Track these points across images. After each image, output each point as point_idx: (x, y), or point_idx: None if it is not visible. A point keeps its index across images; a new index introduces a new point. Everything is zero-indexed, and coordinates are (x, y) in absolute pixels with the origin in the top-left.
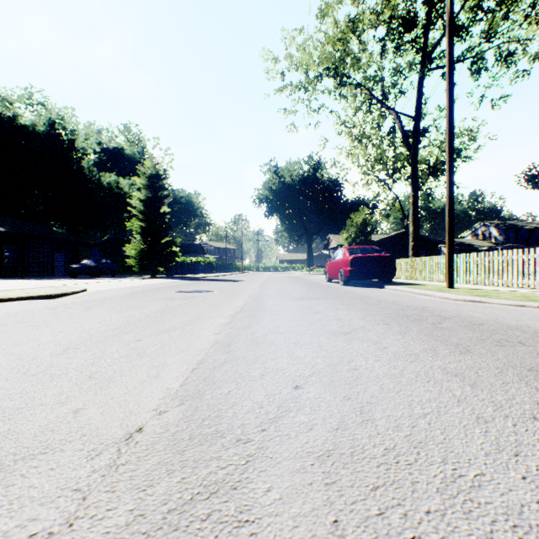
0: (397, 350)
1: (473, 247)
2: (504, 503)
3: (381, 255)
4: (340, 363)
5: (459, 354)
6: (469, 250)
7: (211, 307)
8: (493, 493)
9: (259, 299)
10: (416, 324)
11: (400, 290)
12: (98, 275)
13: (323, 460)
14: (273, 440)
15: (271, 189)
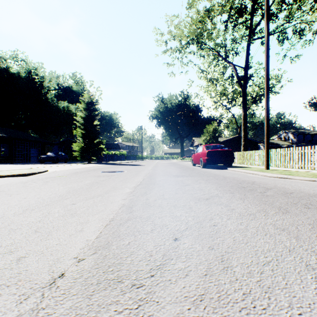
0: (241, 211)
1: (279, 145)
2: None
3: (225, 150)
4: (204, 220)
5: (282, 214)
6: (276, 147)
7: (122, 182)
8: None
9: (152, 176)
10: (250, 193)
11: (237, 170)
12: (57, 162)
13: (197, 304)
14: (159, 285)
15: (159, 111)
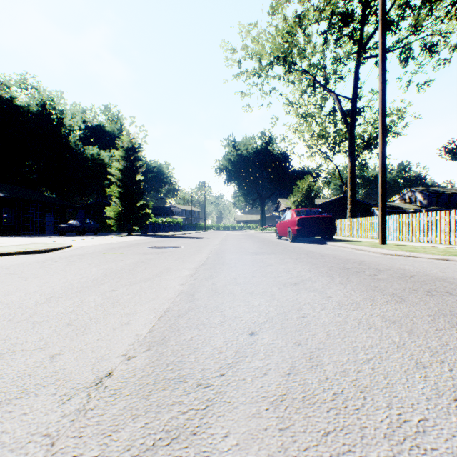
0: (340, 299)
1: (401, 209)
2: (448, 449)
3: (323, 216)
4: (290, 311)
5: (395, 303)
6: (398, 212)
7: (178, 261)
8: (437, 439)
9: (219, 254)
10: (355, 276)
11: (340, 246)
12: (83, 233)
13: (277, 405)
14: (230, 384)
15: (230, 160)
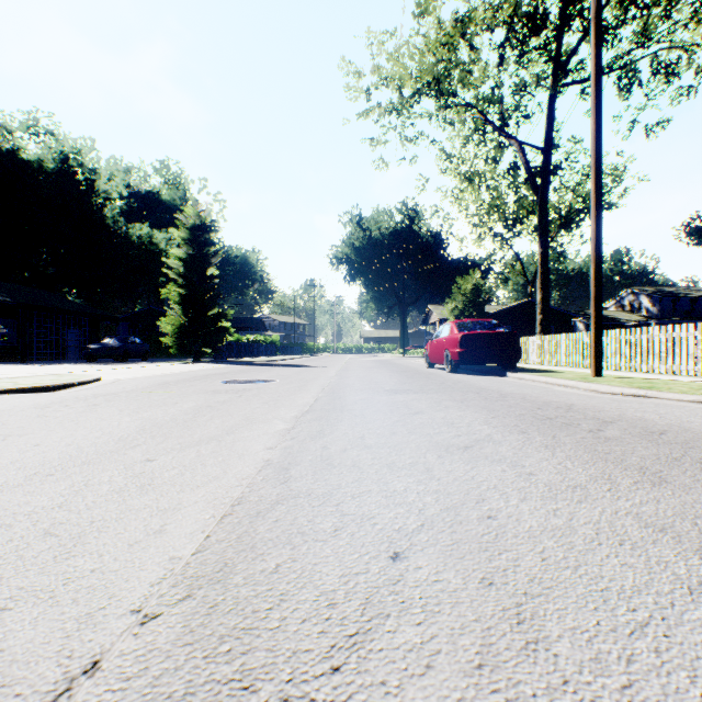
0: (550, 479)
1: (618, 321)
2: None
3: (501, 332)
4: (464, 504)
5: (651, 486)
6: (613, 326)
7: (268, 405)
8: None
9: (336, 392)
10: (566, 432)
11: (529, 379)
12: (124, 359)
13: None
14: (354, 700)
15: (353, 246)
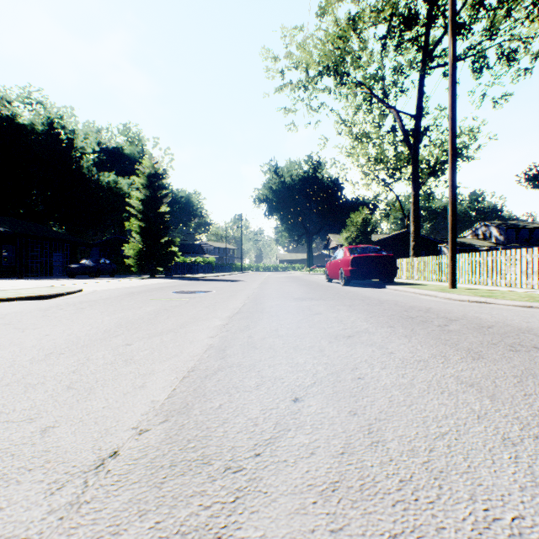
0: (404, 356)
1: (474, 247)
2: None
3: (382, 255)
4: (344, 371)
5: (471, 360)
6: (469, 250)
7: (208, 308)
8: None
9: (258, 300)
10: (422, 327)
11: (402, 290)
12: (97, 275)
13: (328, 496)
14: (268, 468)
15: (271, 189)
